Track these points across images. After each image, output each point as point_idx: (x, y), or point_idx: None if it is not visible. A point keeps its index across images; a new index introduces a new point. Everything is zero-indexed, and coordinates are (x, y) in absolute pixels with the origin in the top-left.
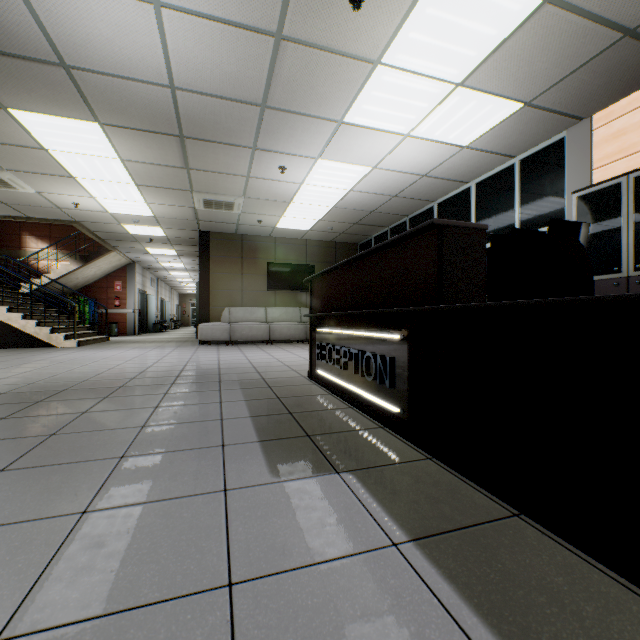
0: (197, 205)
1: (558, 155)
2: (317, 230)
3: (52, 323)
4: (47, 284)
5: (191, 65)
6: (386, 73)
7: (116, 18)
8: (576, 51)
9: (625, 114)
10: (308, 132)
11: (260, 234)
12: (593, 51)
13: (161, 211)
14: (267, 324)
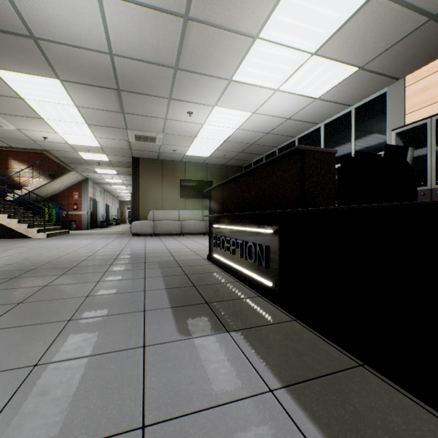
0: (130, 139)
1: (381, 104)
2: (214, 157)
3: (29, 221)
4: (26, 194)
5: (124, 38)
6: (262, 45)
7: (69, 2)
8: (395, 30)
9: (428, 75)
10: (207, 87)
11: (175, 159)
12: (407, 30)
13: (105, 143)
14: (179, 222)
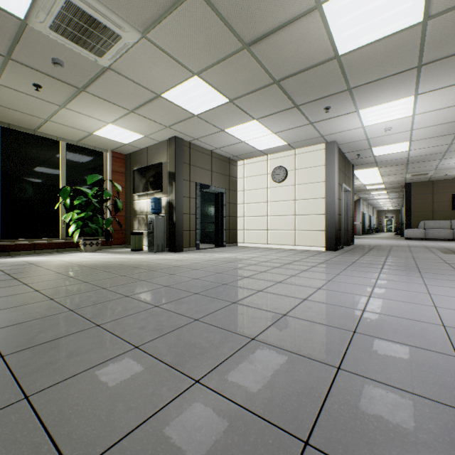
0: (407, 176)
1: None
2: None
3: None
4: None
5: (416, 154)
6: None
7: (395, 154)
8: None
9: None
10: None
11: (445, 178)
12: None
13: (387, 180)
14: (450, 230)
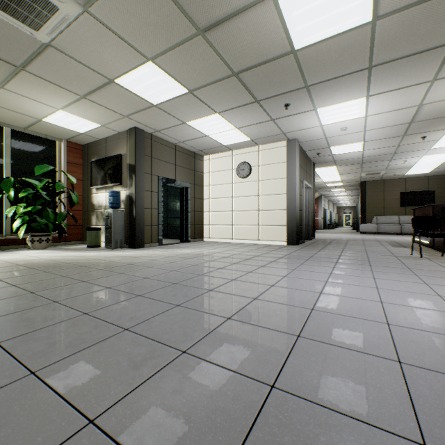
0: (362, 175)
1: None
2: (434, 172)
3: None
4: None
5: (369, 154)
6: (444, 140)
7: (351, 154)
8: None
9: None
10: (414, 153)
11: (394, 178)
12: None
13: (344, 178)
14: (399, 224)
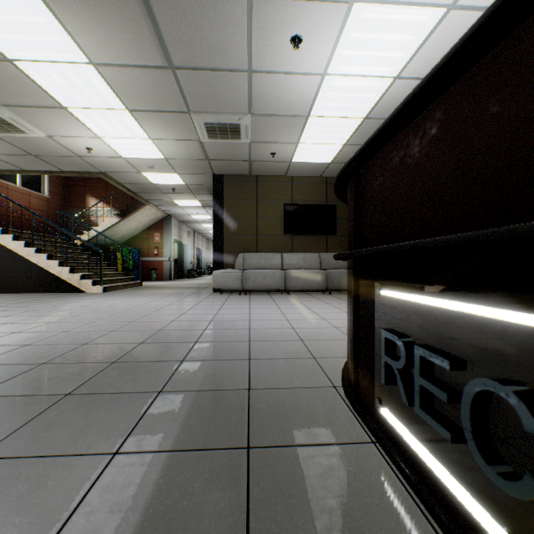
0: (200, 135)
1: None
2: (340, 162)
3: (88, 270)
4: (96, 236)
5: None
6: None
7: None
8: None
9: None
10: None
11: (275, 173)
12: None
13: (169, 150)
14: (282, 271)
